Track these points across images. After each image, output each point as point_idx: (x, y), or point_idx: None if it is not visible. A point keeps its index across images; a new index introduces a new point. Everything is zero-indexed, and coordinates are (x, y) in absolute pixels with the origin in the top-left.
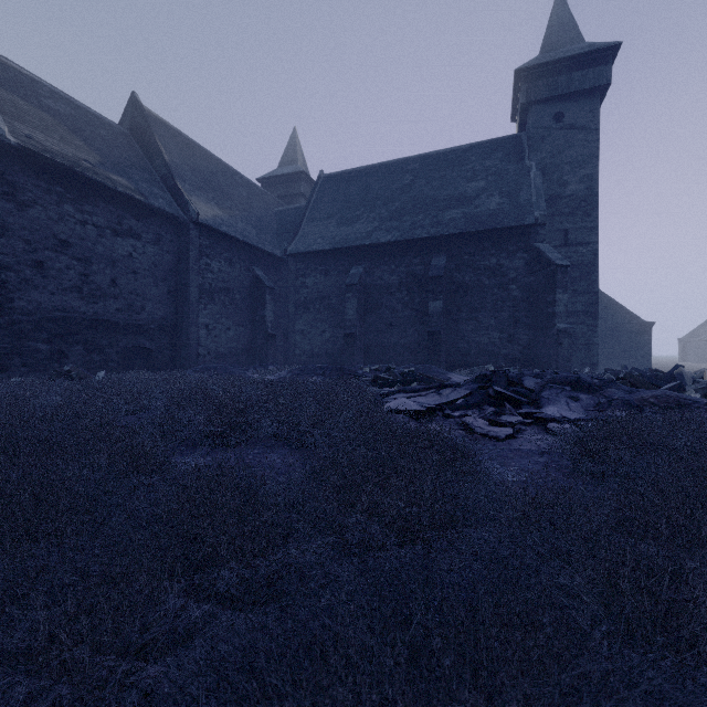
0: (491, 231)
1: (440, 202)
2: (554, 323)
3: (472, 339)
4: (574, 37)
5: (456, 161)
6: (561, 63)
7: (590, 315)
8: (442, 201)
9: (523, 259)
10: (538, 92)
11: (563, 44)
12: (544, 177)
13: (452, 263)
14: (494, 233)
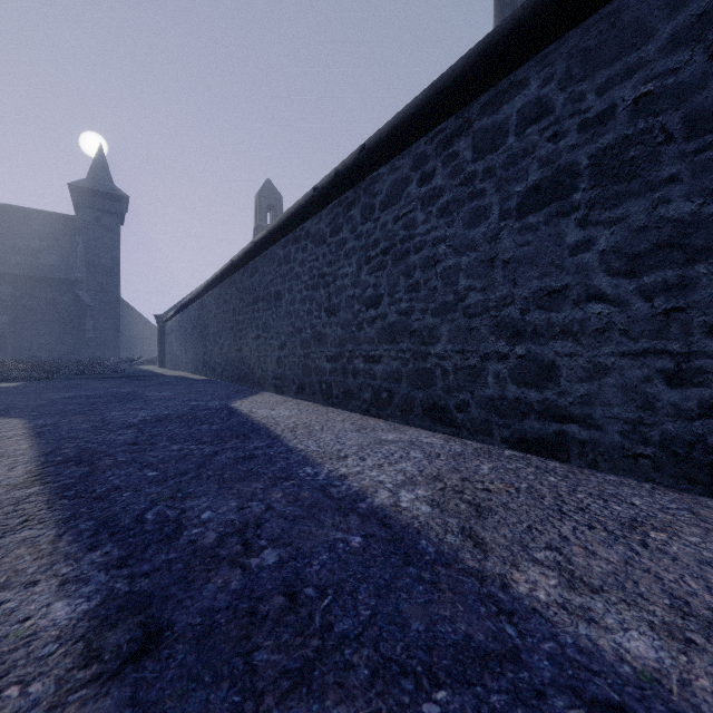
0: (48, 278)
1: (8, 247)
2: (86, 334)
3: (34, 341)
4: (109, 178)
5: (25, 219)
6: (99, 192)
7: (116, 330)
8: (10, 247)
9: (70, 297)
10: (84, 202)
11: (102, 179)
12: (89, 250)
13: (18, 292)
14: (51, 279)
